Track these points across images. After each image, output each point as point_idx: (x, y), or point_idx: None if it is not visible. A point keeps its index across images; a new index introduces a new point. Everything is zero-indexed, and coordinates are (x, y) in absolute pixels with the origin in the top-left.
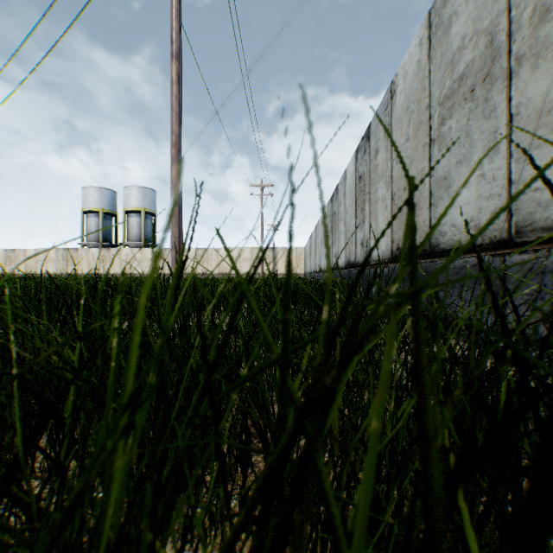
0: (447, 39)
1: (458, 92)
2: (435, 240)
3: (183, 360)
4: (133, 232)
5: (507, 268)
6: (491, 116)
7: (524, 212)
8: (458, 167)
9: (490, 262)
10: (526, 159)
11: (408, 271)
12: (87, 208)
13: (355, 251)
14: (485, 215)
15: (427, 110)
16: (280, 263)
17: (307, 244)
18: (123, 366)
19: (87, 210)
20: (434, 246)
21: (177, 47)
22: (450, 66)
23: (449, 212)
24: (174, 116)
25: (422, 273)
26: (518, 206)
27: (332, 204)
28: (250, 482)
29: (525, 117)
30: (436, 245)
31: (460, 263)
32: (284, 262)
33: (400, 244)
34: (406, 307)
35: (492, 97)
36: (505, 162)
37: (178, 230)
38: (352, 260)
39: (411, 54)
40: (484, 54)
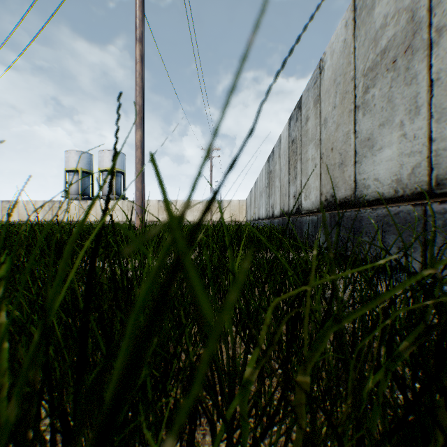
0: (370, 19)
1: (381, 64)
2: (360, 192)
3: (111, 329)
4: (106, 188)
5: (428, 216)
6: (412, 82)
7: (445, 167)
8: (381, 128)
9: (411, 211)
10: (446, 119)
11: (335, 219)
12: (69, 168)
13: (288, 203)
14: (406, 170)
15: (352, 81)
16: (226, 213)
17: (248, 197)
18: (64, 319)
19: (69, 169)
20: (358, 198)
21: (140, 32)
22: (373, 42)
23: (373, 168)
24: (138, 89)
25: (347, 220)
26: (439, 161)
27: (268, 164)
28: (198, 437)
29: (446, 82)
30: (361, 197)
31: (383, 212)
32: (229, 211)
33: (328, 196)
34: (430, 271)
35: (413, 66)
36: (425, 122)
37: (141, 184)
38: (286, 210)
39: (338, 35)
40: (405, 28)
